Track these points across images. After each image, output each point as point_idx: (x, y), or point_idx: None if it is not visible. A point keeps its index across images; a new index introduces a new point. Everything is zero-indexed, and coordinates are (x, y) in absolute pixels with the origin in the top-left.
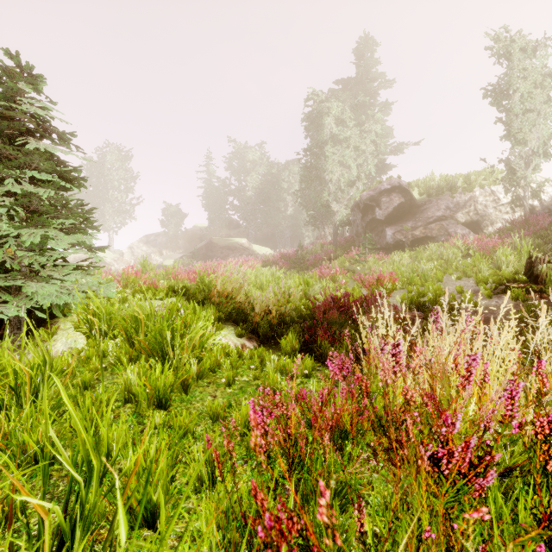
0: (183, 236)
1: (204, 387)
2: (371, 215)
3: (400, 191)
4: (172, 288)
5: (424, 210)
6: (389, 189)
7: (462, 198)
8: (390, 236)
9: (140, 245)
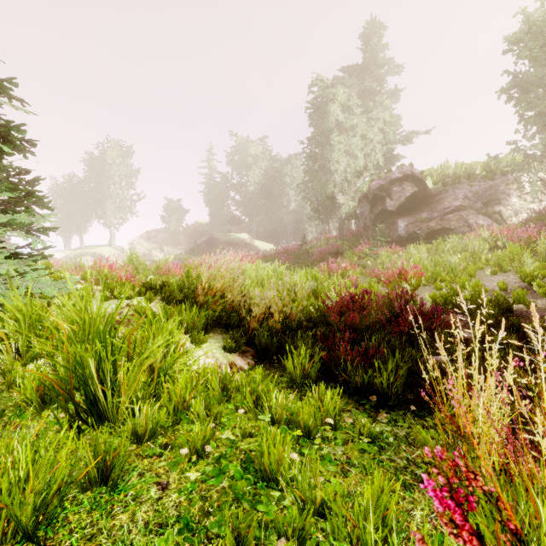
0: (184, 232)
1: (153, 459)
2: (381, 206)
3: (413, 180)
4: (148, 284)
5: (440, 199)
6: (401, 178)
7: (482, 187)
8: (402, 228)
9: (141, 241)
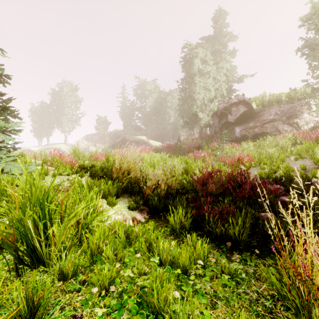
0: (108, 135)
1: (73, 294)
2: (225, 119)
3: (244, 104)
4: (82, 166)
5: (261, 115)
6: (237, 102)
7: (286, 107)
8: (238, 132)
9: (83, 141)
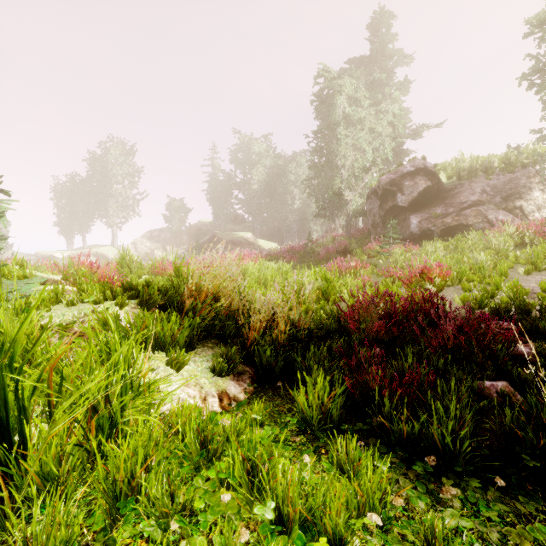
0: (187, 232)
1: None
2: (391, 201)
3: (426, 174)
4: (128, 284)
5: (455, 194)
6: (412, 171)
7: (501, 180)
8: (415, 225)
9: (143, 241)
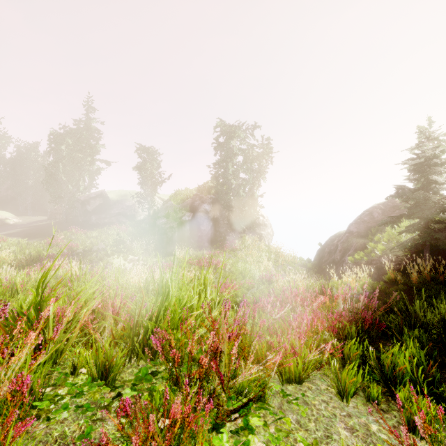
0: None
1: None
2: (85, 207)
3: (101, 197)
4: None
5: (112, 208)
6: (95, 196)
7: (129, 204)
8: (94, 220)
9: None
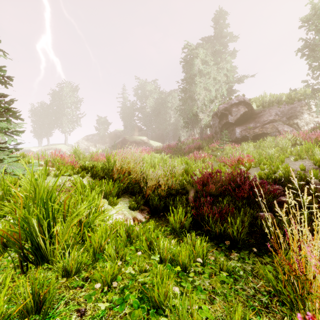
0: (108, 136)
1: (76, 289)
2: (225, 120)
3: (244, 104)
4: (83, 166)
5: (261, 116)
6: (237, 103)
7: (286, 108)
8: (238, 133)
9: (83, 141)
